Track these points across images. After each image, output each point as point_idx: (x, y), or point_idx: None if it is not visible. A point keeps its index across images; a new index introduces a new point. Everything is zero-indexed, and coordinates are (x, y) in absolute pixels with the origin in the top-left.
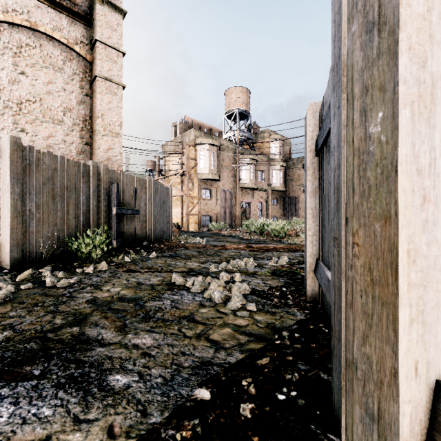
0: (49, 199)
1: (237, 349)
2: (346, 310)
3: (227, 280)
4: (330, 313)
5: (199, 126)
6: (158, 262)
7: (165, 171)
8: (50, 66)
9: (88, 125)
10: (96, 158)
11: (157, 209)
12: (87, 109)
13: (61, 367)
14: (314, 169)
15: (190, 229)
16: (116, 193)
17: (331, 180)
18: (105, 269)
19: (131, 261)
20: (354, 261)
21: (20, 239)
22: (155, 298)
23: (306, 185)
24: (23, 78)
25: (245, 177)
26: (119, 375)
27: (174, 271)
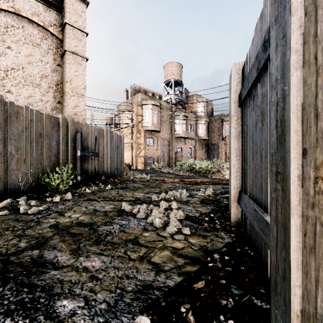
0: (26, 143)
1: (175, 271)
2: (304, 254)
3: (165, 208)
4: (255, 238)
5: (145, 91)
6: (112, 193)
7: (119, 125)
8: (30, 42)
9: (60, 88)
10: (66, 113)
11: (112, 152)
12: (59, 76)
13: (14, 292)
14: (237, 117)
15: (138, 167)
16: (80, 140)
17: (272, 114)
18: (70, 199)
19: (91, 192)
20: (318, 199)
21: (2, 175)
22: (107, 223)
23: (230, 130)
24: (9, 52)
25: (179, 129)
26: (66, 300)
27: (124, 200)
